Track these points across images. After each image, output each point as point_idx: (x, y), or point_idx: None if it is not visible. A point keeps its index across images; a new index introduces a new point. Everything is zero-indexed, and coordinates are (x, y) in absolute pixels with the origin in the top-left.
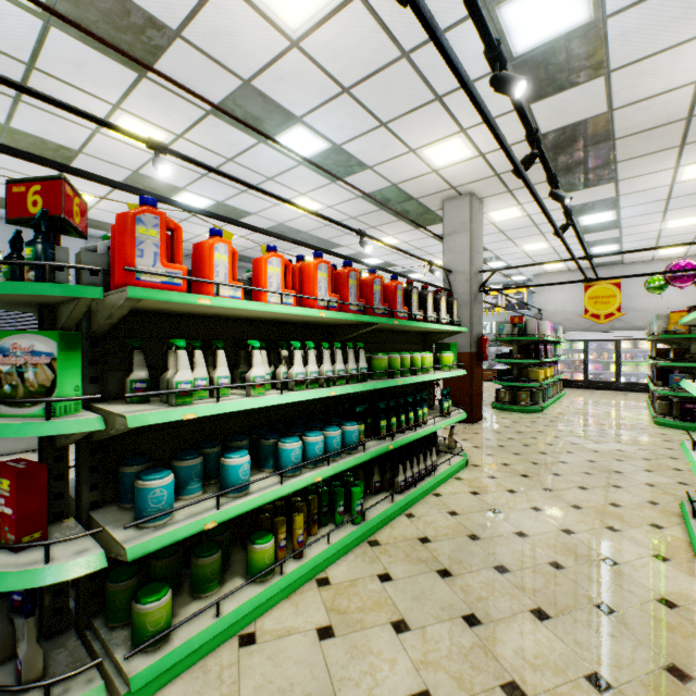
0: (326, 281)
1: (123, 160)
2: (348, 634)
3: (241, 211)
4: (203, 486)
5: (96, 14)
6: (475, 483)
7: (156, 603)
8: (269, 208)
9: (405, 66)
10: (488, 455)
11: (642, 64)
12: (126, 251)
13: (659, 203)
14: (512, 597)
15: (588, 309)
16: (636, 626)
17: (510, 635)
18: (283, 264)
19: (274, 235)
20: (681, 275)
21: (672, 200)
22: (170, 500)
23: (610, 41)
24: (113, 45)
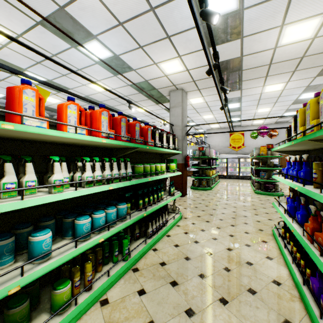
0: (107, 121)
1: None
2: None
3: (63, 87)
4: (17, 256)
5: None
6: (186, 227)
7: None
8: (79, 86)
9: (152, 16)
10: (191, 212)
11: (255, 36)
12: None
13: (256, 101)
14: (209, 293)
15: (231, 144)
16: (267, 299)
17: (210, 318)
18: (78, 109)
19: (78, 96)
20: (263, 131)
21: (260, 100)
22: None
23: (244, 22)
24: None
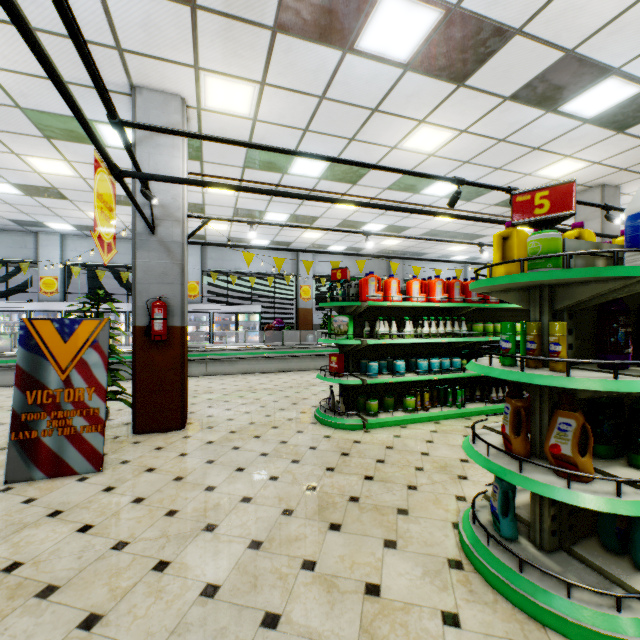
0: (441, 288)
1: (339, 216)
2: (442, 433)
3: (404, 227)
4: (387, 373)
5: (339, 172)
6: None
7: (374, 402)
8: (423, 222)
9: (503, 144)
10: None
11: None
12: (366, 290)
13: None
14: None
15: None
16: None
17: None
18: (419, 283)
19: (420, 259)
20: None
21: None
22: (377, 371)
23: None
24: (350, 195)
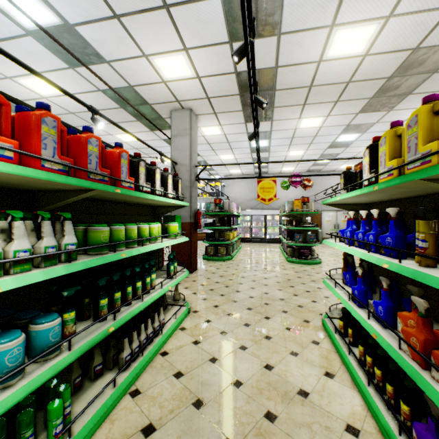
0: None
1: None
2: None
3: None
4: None
5: None
6: (196, 330)
7: None
8: None
9: None
10: (204, 299)
11: (297, 36)
12: None
13: (288, 140)
14: None
15: (260, 195)
16: None
17: None
18: None
19: None
20: (296, 181)
21: (294, 139)
22: None
23: (285, 6)
24: None
